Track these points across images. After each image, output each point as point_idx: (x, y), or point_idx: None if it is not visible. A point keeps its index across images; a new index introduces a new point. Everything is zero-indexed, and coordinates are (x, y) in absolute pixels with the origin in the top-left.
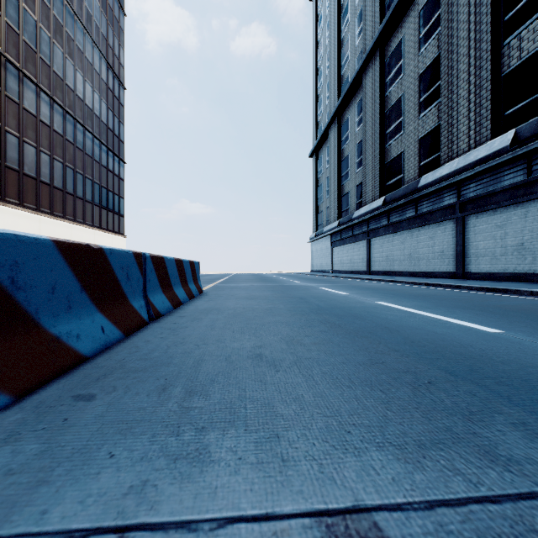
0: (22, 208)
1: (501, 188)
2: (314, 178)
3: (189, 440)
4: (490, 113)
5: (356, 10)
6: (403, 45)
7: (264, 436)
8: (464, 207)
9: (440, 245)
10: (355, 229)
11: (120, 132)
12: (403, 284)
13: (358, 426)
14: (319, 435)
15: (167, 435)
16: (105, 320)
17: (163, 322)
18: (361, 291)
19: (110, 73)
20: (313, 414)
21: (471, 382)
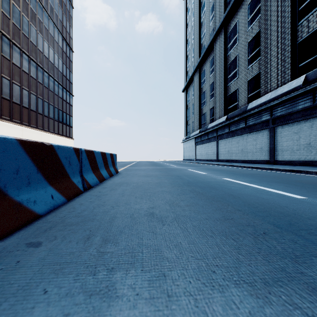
0: (11, 122)
1: (297, 110)
2: (185, 105)
3: (102, 279)
4: (290, 65)
5: (209, 5)
6: (238, 25)
7: (155, 275)
8: (274, 121)
9: (260, 144)
10: (209, 135)
11: (70, 77)
12: (239, 167)
13: (220, 267)
14: (193, 274)
15: (87, 274)
16: (54, 191)
17: (92, 191)
18: (214, 171)
19: (64, 42)
20: (189, 257)
21: (291, 233)
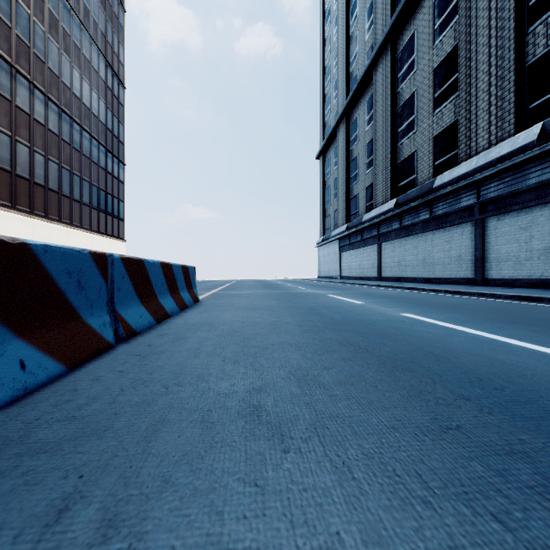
0: (14, 210)
1: (526, 187)
2: (321, 181)
3: None
4: (513, 106)
5: (365, 4)
6: (417, 38)
7: None
8: (484, 208)
9: (457, 249)
10: (364, 233)
11: (120, 133)
12: (421, 291)
13: None
14: None
15: None
16: (30, 350)
17: (135, 343)
18: (378, 299)
19: (109, 71)
20: None
21: None
